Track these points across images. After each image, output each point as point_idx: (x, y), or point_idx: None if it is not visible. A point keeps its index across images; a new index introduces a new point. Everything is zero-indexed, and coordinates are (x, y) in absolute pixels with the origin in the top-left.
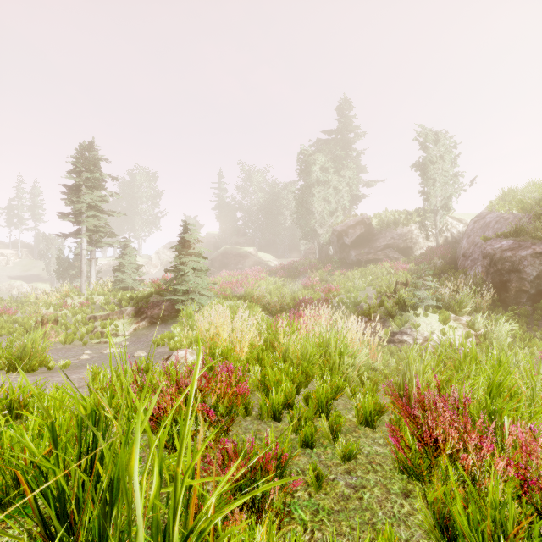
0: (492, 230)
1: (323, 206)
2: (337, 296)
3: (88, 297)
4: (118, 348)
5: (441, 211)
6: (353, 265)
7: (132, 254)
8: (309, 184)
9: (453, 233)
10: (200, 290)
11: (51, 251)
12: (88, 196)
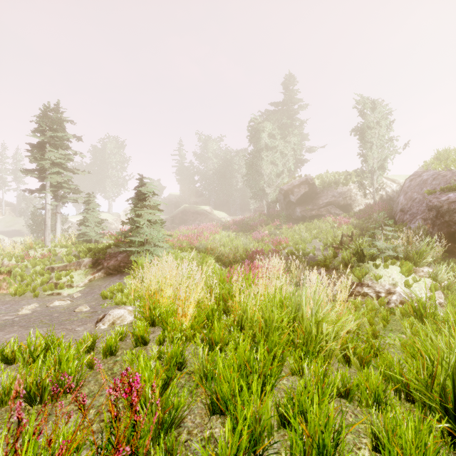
0: (430, 186)
1: (271, 168)
2: (286, 248)
3: (51, 249)
4: (66, 301)
5: (378, 171)
6: (298, 220)
7: (95, 209)
8: (258, 149)
9: (388, 191)
10: (155, 242)
11: (30, 209)
12: (51, 153)
